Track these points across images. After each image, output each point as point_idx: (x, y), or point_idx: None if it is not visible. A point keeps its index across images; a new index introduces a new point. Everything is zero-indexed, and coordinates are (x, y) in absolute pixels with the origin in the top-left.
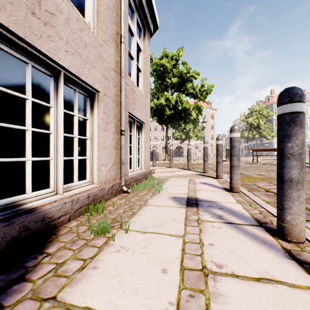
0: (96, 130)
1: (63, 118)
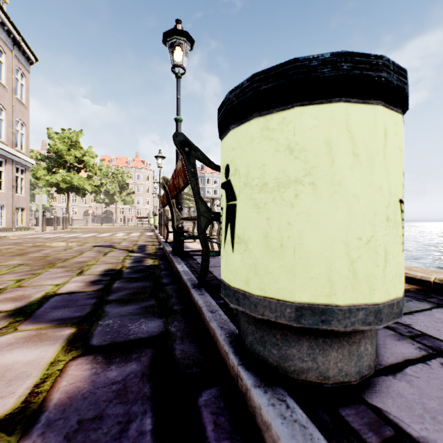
0: (5, 214)
1: None
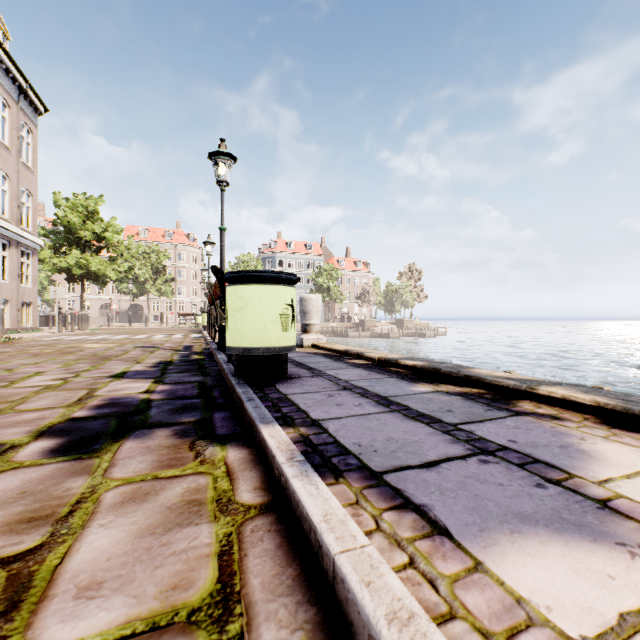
0: (9, 311)
1: None
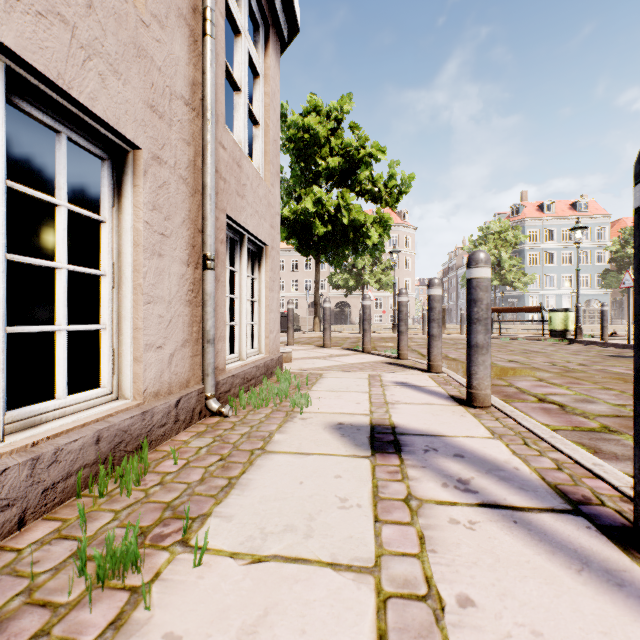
0: (130, 252)
1: (3, 205)
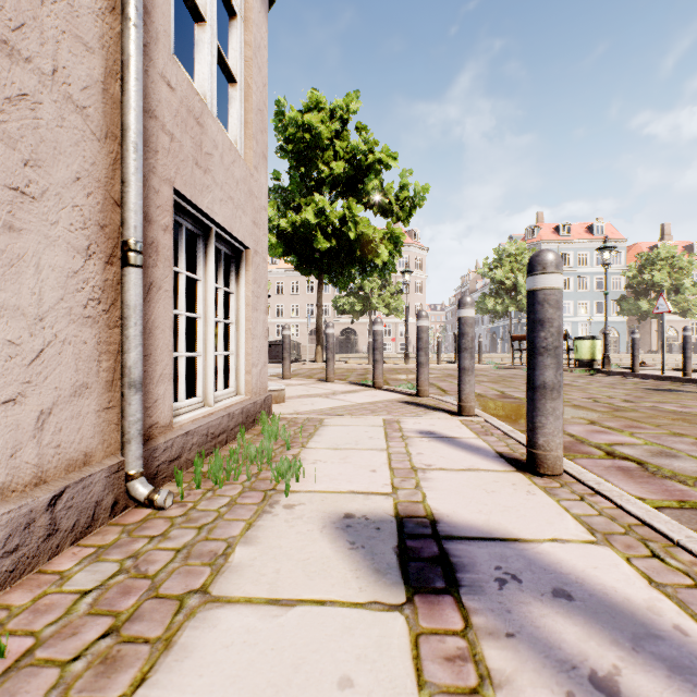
0: None
1: None
